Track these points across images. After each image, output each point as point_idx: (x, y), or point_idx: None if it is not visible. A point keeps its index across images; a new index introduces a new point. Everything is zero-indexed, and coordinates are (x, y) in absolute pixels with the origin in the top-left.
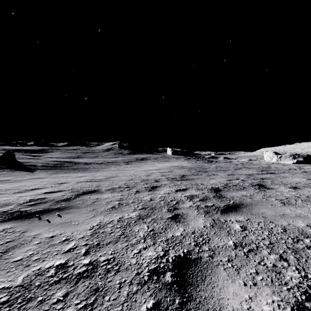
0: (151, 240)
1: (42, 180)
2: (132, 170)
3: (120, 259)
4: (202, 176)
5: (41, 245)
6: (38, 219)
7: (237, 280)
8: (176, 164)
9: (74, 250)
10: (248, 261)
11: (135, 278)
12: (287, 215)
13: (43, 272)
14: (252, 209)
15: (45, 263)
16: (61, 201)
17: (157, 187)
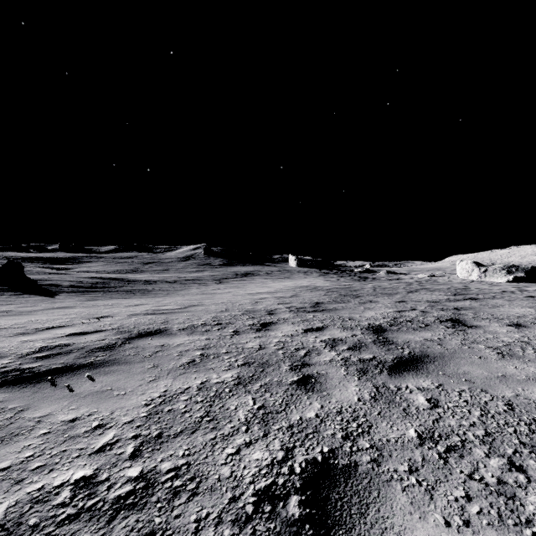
0: (260, 427)
1: (67, 310)
2: (227, 294)
3: (199, 467)
4: (350, 304)
5: (50, 438)
6: (50, 386)
7: (430, 514)
8: (304, 284)
9: (112, 448)
10: (447, 471)
11: (229, 509)
12: (512, 378)
13: (48, 495)
14: (445, 366)
15: (54, 475)
16: (97, 350)
17: (272, 324)
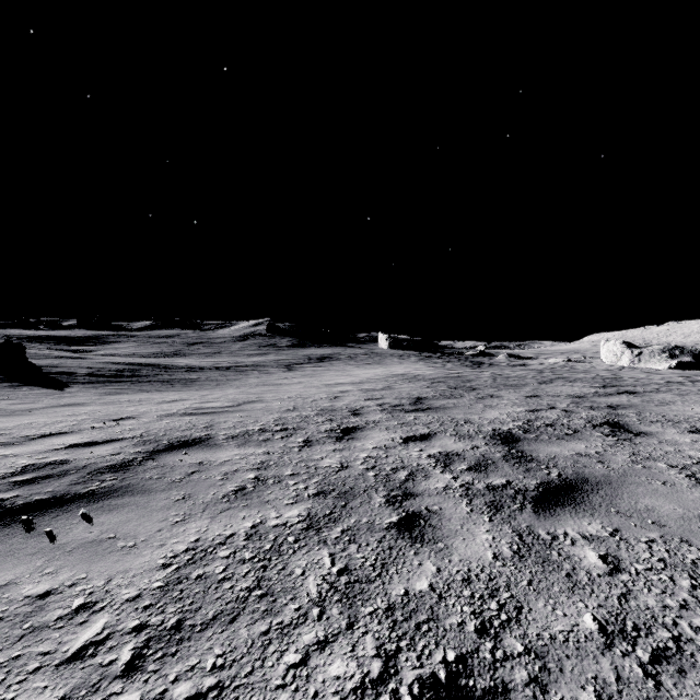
0: (341, 609)
1: (77, 409)
2: (297, 385)
3: (239, 693)
4: (464, 401)
5: None
6: (24, 531)
7: None
8: (400, 371)
9: (96, 652)
10: None
11: None
12: None
13: None
14: (616, 497)
15: None
16: (105, 471)
17: (357, 429)
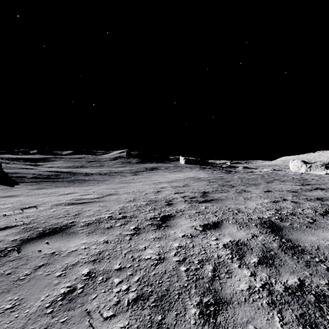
0: None
1: (10, 199)
2: (138, 183)
3: None
4: (231, 194)
5: None
6: None
7: None
8: (191, 175)
9: None
10: None
11: None
12: None
13: None
14: None
15: None
16: None
17: (170, 217)
